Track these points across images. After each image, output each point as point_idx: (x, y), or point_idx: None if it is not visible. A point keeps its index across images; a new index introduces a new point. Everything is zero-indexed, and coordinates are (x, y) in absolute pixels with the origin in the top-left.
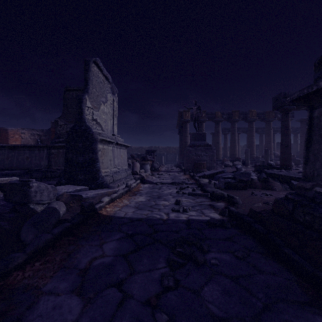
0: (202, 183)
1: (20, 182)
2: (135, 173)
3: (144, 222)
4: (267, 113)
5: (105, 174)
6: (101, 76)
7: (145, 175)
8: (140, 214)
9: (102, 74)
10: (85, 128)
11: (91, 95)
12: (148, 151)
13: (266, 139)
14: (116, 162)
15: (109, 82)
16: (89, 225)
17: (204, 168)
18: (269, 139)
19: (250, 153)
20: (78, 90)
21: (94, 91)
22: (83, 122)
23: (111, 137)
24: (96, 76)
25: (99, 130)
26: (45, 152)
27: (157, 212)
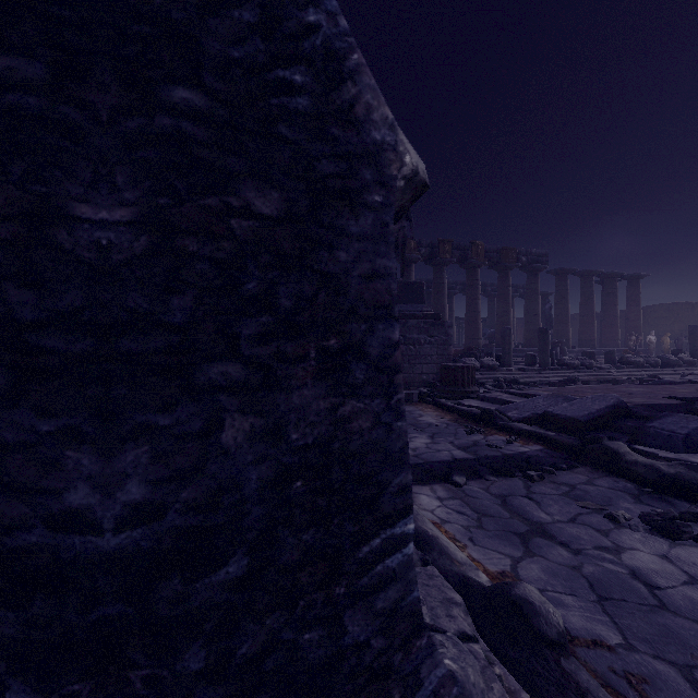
0: (675, 475)
1: None
2: None
3: None
4: (504, 253)
5: None
6: None
7: None
8: None
9: None
10: None
11: None
12: None
13: (502, 306)
14: None
15: None
16: None
17: (472, 384)
18: (507, 307)
19: (472, 336)
20: None
21: None
22: None
23: None
24: None
25: None
26: None
27: None
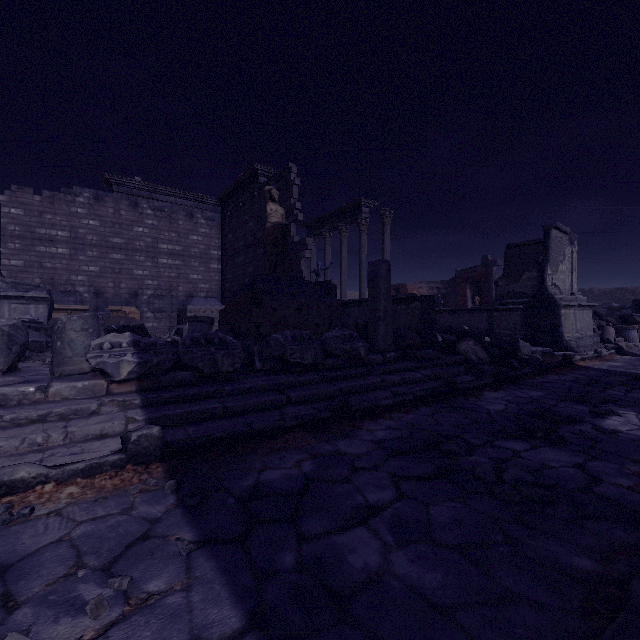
0: None
1: (512, 339)
2: (606, 342)
3: (617, 371)
4: None
5: (567, 339)
6: (559, 234)
7: (625, 345)
8: (613, 369)
9: (560, 231)
10: (547, 295)
11: (550, 261)
12: (639, 303)
13: None
14: (578, 327)
15: (566, 234)
16: (572, 366)
17: None
18: None
19: None
20: (522, 245)
21: (552, 256)
22: (544, 290)
23: (571, 299)
24: (554, 239)
25: (560, 295)
26: (484, 315)
27: (633, 370)
